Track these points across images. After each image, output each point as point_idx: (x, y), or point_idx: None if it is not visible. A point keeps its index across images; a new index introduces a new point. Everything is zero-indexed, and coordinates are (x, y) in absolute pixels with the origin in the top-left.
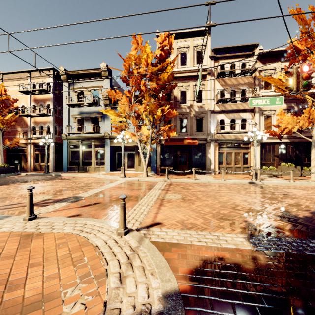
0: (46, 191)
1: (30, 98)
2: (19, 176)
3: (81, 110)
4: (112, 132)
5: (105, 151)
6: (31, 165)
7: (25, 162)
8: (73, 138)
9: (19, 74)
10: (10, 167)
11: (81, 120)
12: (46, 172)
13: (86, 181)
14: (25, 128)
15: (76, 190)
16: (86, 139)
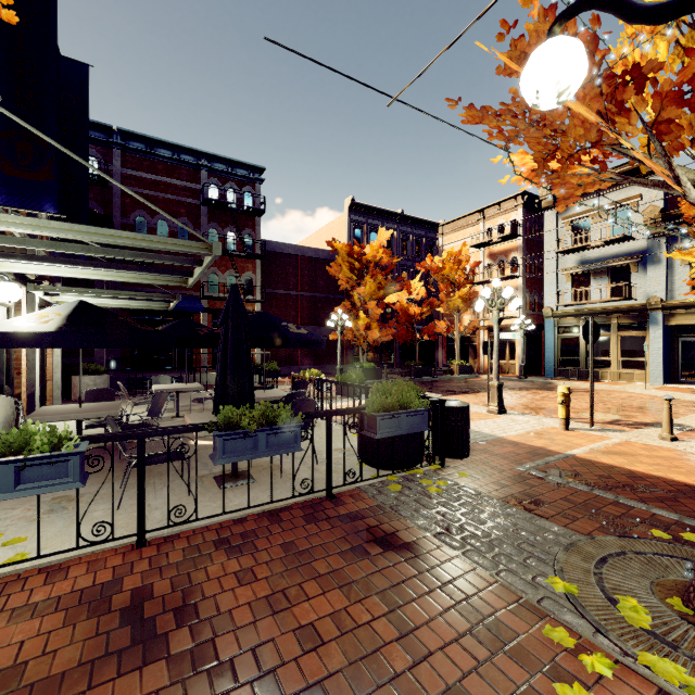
0: (588, 407)
1: (482, 253)
2: (485, 380)
3: (583, 258)
4: (669, 293)
5: (649, 337)
6: (483, 363)
7: (474, 357)
8: (565, 313)
9: (465, 219)
10: (467, 365)
11: (584, 277)
12: (522, 376)
13: (635, 400)
14: (474, 303)
15: (645, 412)
16: (597, 313)
